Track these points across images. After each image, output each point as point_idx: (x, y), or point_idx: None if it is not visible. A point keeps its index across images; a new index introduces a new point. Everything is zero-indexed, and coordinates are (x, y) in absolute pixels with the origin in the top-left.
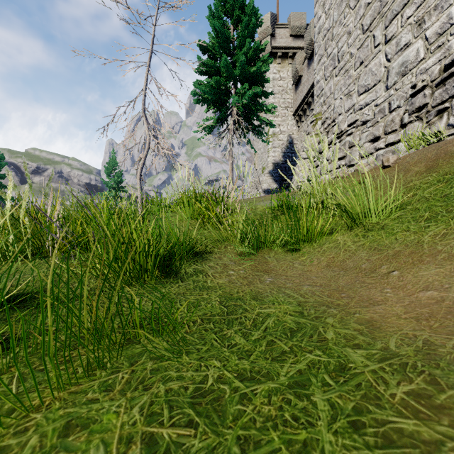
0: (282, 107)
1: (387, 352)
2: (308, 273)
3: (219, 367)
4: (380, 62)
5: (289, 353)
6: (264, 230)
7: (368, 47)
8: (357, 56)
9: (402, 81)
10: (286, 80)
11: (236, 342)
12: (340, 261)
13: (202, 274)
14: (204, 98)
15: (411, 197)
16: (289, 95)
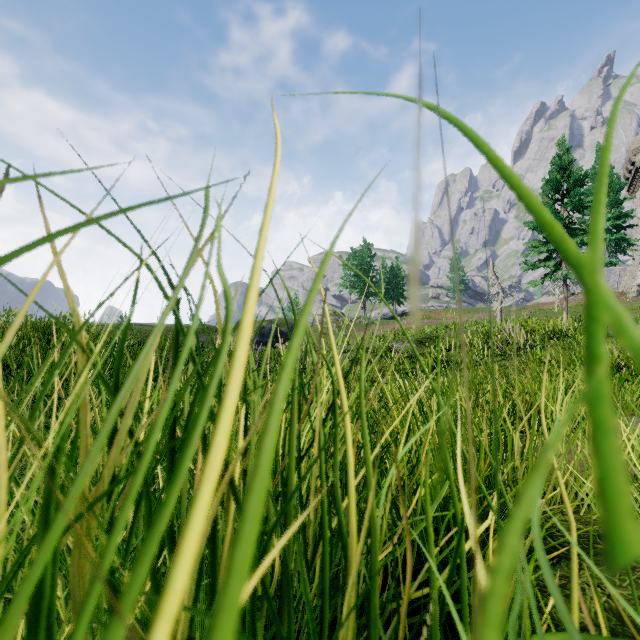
0: None
1: None
2: None
3: None
4: None
5: None
6: None
7: None
8: None
9: None
10: None
11: None
12: None
13: None
14: None
15: None
16: None
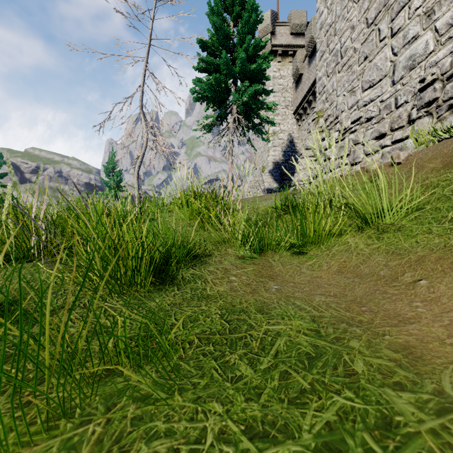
0: (282, 106)
1: (444, 398)
2: (318, 279)
3: (221, 414)
4: (386, 57)
5: (309, 393)
6: (268, 231)
7: (373, 42)
8: (361, 51)
9: (410, 75)
10: (286, 78)
11: (242, 374)
12: (352, 266)
13: (201, 281)
14: (204, 96)
15: (429, 196)
16: (289, 93)
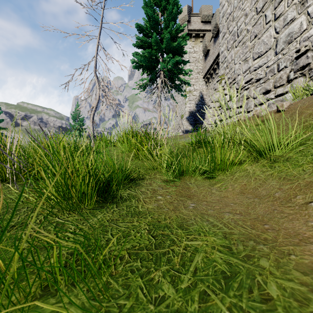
0: (195, 72)
1: None
2: (226, 199)
3: None
4: (270, 35)
5: None
6: (186, 161)
7: (261, 24)
8: (252, 31)
9: (288, 47)
10: (198, 53)
11: (164, 294)
12: (252, 188)
13: (135, 199)
14: (140, 64)
15: (309, 134)
16: (200, 63)
